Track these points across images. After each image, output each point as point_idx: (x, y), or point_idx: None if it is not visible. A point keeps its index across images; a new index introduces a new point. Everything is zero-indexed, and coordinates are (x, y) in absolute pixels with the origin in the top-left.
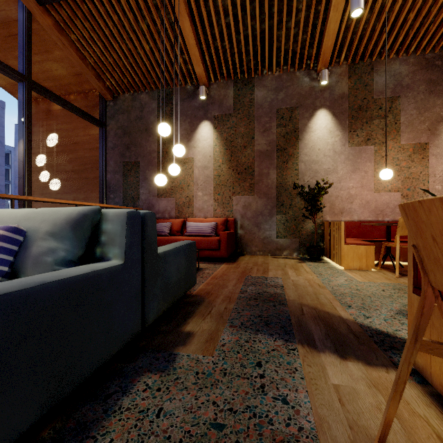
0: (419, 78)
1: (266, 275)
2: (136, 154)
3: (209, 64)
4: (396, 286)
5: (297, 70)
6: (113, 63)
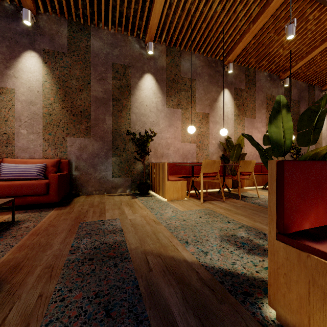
0: (205, 71)
1: (104, 218)
2: None
3: None
4: (206, 211)
5: (129, 35)
6: None
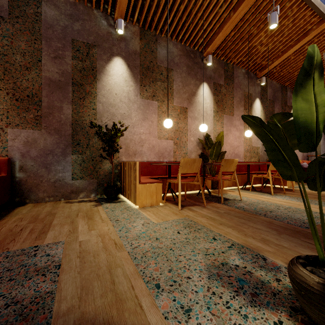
0: (183, 61)
1: (40, 242)
2: None
3: None
4: (185, 223)
5: (95, 8)
6: None
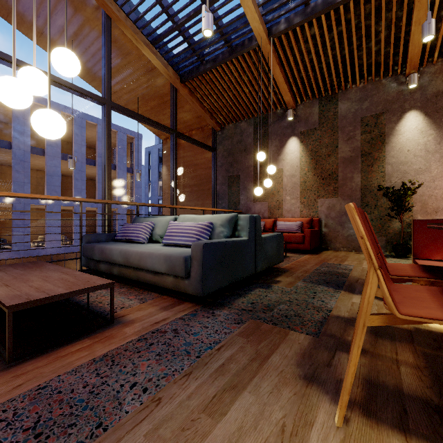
0: None
1: (341, 263)
2: (237, 169)
3: (295, 91)
4: None
5: (383, 78)
6: (223, 106)
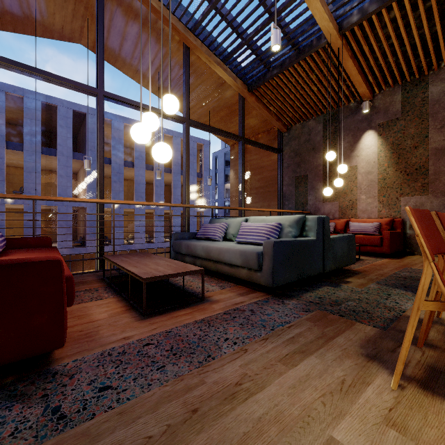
0: None
1: None
2: (304, 169)
3: (372, 81)
4: None
5: None
6: (289, 107)
